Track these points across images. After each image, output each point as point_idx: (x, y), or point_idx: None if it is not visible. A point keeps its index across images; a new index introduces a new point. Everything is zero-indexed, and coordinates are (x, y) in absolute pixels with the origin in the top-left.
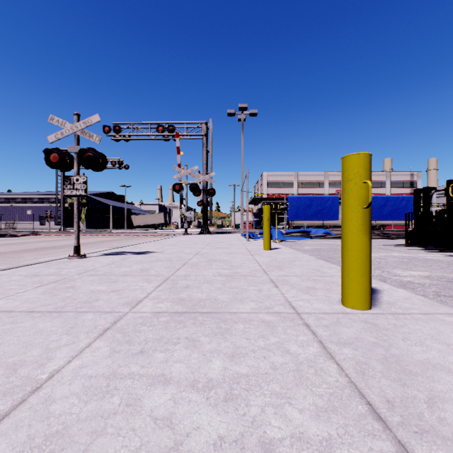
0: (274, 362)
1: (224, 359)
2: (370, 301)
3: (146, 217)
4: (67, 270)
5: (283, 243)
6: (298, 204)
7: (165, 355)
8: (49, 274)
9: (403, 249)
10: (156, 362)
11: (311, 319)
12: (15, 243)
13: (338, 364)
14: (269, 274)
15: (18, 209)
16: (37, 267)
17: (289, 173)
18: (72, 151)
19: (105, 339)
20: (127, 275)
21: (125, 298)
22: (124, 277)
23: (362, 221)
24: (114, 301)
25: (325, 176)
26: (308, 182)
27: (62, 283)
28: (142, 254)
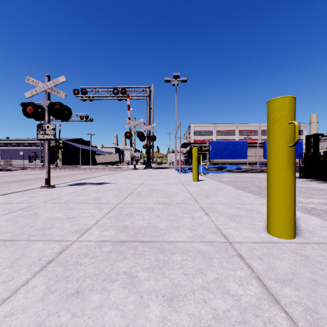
0: (216, 308)
1: (162, 304)
2: (295, 230)
3: (106, 157)
4: (36, 198)
5: (206, 176)
6: (217, 147)
7: (100, 297)
8: (20, 202)
9: (298, 180)
10: (90, 308)
11: (244, 249)
12: (7, 176)
13: (286, 311)
14: (199, 202)
15: (13, 151)
16: (13, 196)
17: (210, 125)
18: (44, 105)
19: (45, 274)
20: (83, 203)
21: (76, 225)
22: (80, 205)
23: (288, 158)
24: (65, 229)
25: (236, 127)
26: (223, 131)
27: (27, 210)
28: (99, 184)
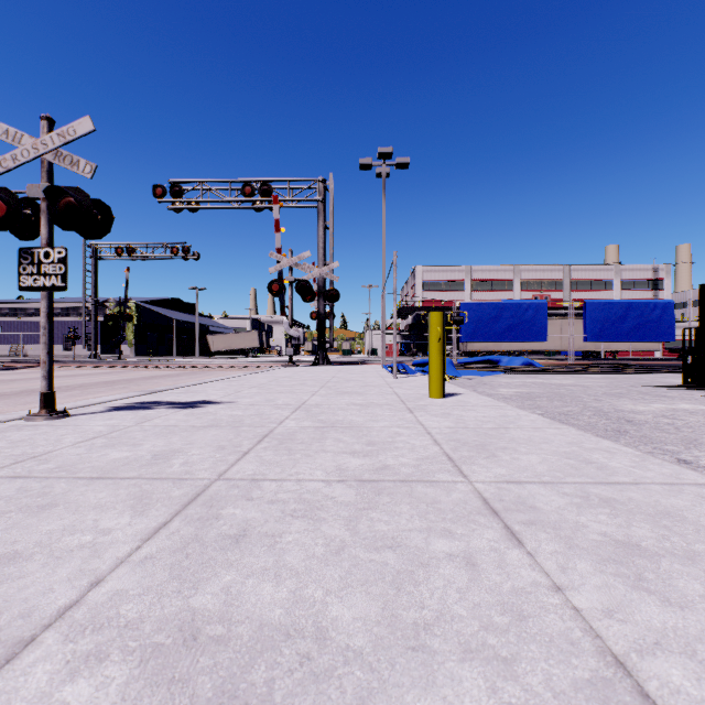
0: None
1: None
2: None
3: (231, 338)
4: None
5: (458, 382)
6: (477, 316)
7: None
8: None
9: (686, 395)
10: None
11: None
12: None
13: None
14: (469, 477)
15: (30, 326)
16: None
17: (458, 268)
18: (35, 195)
19: None
20: (102, 478)
21: None
22: (87, 487)
23: None
24: None
25: (515, 272)
26: (487, 281)
27: None
28: (189, 408)
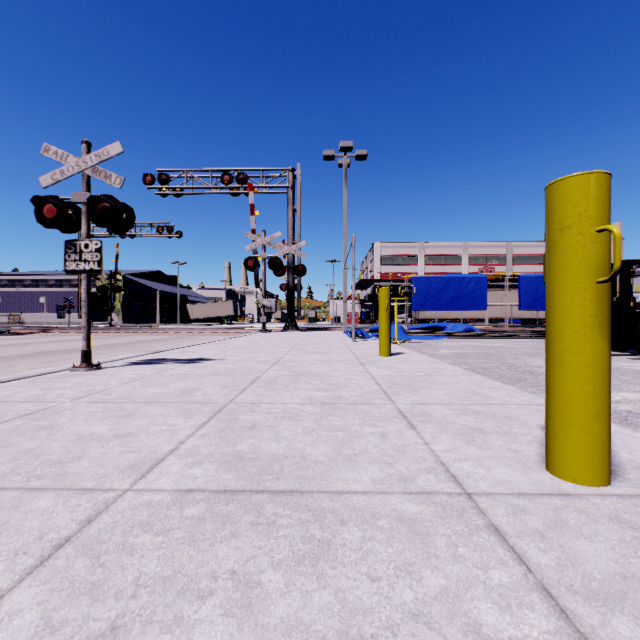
0: None
1: None
2: (610, 467)
3: (208, 307)
4: (58, 392)
5: (406, 345)
6: (426, 288)
7: None
8: (24, 401)
9: None
10: None
11: (501, 512)
12: (12, 345)
13: None
14: (395, 401)
15: (27, 296)
16: (13, 387)
17: (412, 244)
18: (78, 201)
19: (45, 577)
20: (153, 402)
21: (134, 453)
22: (147, 407)
23: (595, 309)
24: (109, 462)
25: (463, 248)
26: (438, 256)
27: (36, 418)
28: (191, 363)
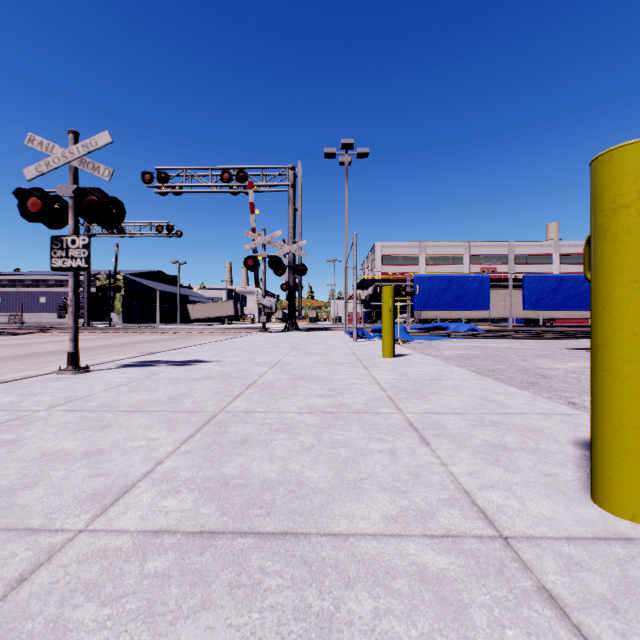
0: None
1: None
2: None
3: (209, 307)
4: (36, 399)
5: (409, 346)
6: (429, 288)
7: None
8: None
9: None
10: None
11: (551, 568)
12: (7, 345)
13: None
14: (403, 410)
15: (27, 296)
16: None
17: (413, 244)
18: (64, 194)
19: None
20: (137, 411)
21: (100, 477)
22: (129, 416)
23: None
24: (69, 489)
25: (464, 248)
26: (440, 256)
27: (1, 431)
28: (185, 365)
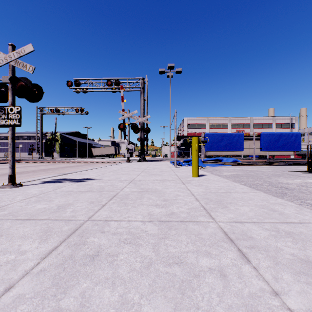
0: None
1: None
2: None
3: (102, 149)
4: None
5: (204, 169)
6: (212, 139)
7: None
8: None
9: (309, 175)
10: None
11: None
12: None
13: None
14: (215, 219)
15: None
16: None
17: (203, 118)
18: (6, 81)
19: None
20: (29, 219)
21: None
22: (20, 225)
23: None
24: None
25: (228, 120)
26: (216, 124)
27: None
28: (80, 182)
